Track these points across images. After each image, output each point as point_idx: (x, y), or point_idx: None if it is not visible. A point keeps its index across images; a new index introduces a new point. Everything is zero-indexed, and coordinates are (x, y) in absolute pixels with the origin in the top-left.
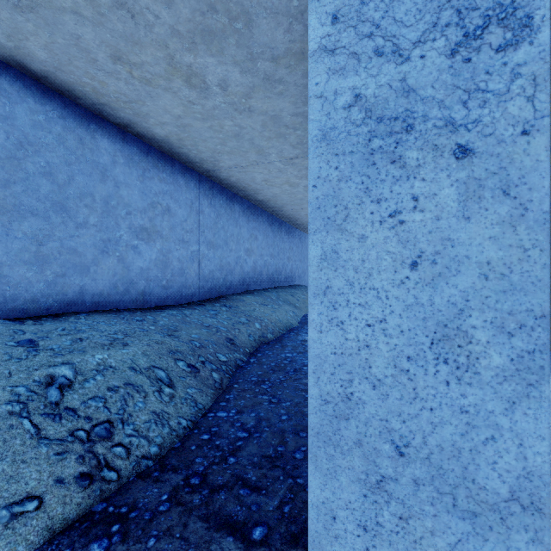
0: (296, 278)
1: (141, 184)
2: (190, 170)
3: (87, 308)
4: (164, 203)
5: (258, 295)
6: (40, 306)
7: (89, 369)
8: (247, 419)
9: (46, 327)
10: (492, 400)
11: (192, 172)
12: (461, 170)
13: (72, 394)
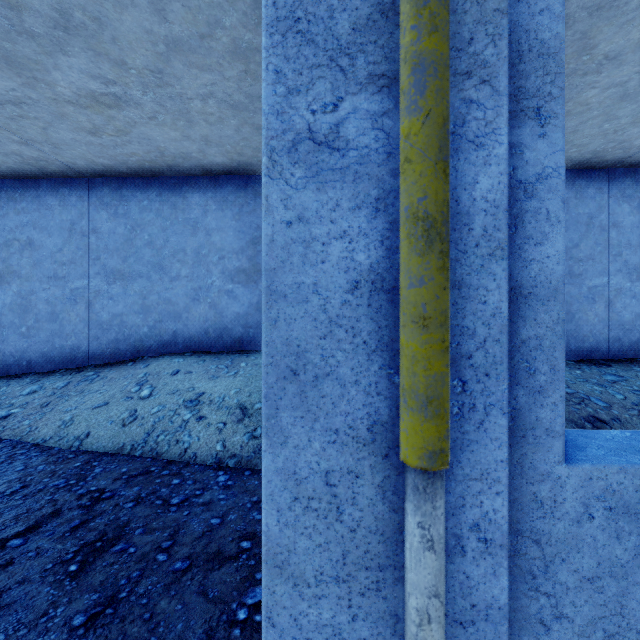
0: None
1: None
2: (586, 173)
3: None
4: None
5: None
6: None
7: None
8: None
9: None
10: None
11: (590, 174)
12: None
13: None
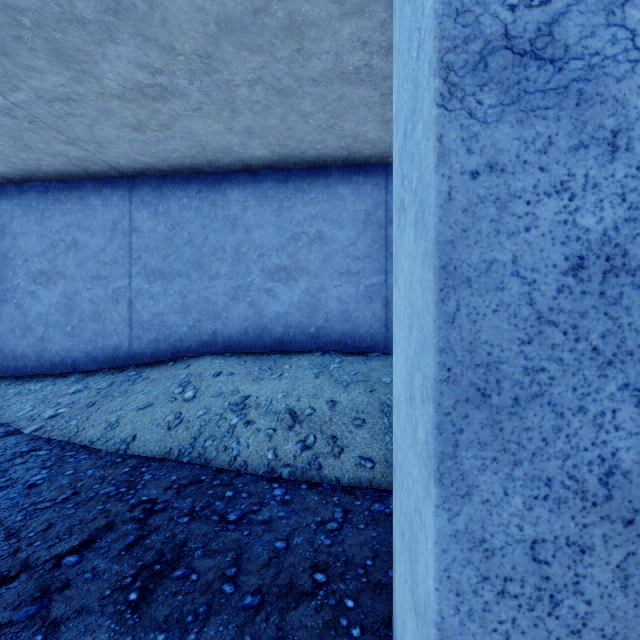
0: None
1: None
2: None
3: None
4: None
5: None
6: None
7: None
8: None
9: None
10: (420, 482)
11: None
12: (414, 204)
13: None
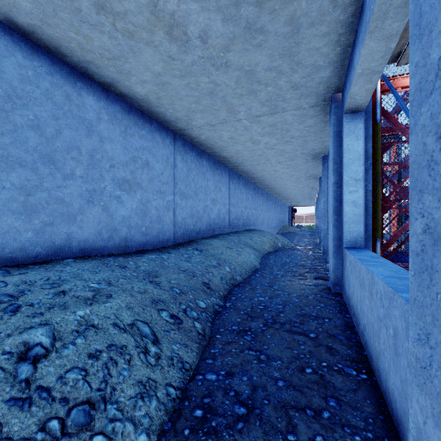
0: (251, 223)
1: (123, 140)
2: (166, 129)
3: (74, 254)
4: (144, 158)
5: (223, 239)
6: (28, 253)
7: (68, 331)
8: (240, 385)
9: (31, 277)
10: None
11: (167, 131)
12: None
13: (47, 367)
